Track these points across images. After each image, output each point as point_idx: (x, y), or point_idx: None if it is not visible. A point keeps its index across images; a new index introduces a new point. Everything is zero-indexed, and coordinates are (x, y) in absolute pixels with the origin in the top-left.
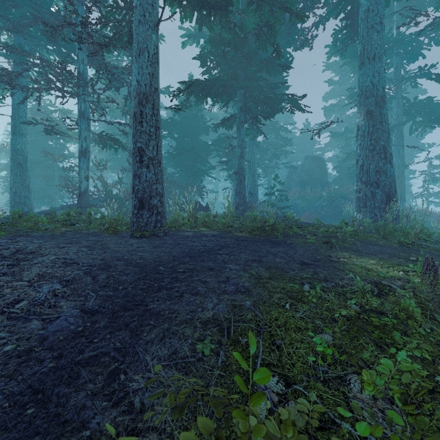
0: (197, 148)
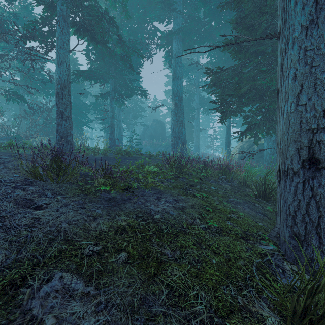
0: (79, 106)
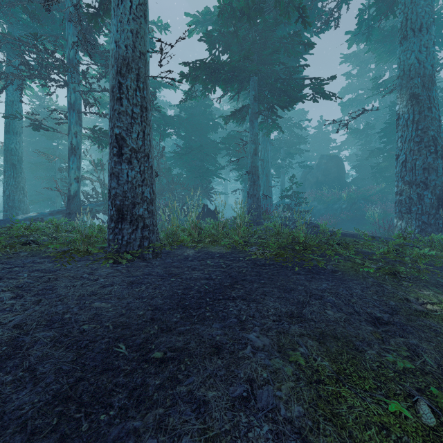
0: (205, 147)
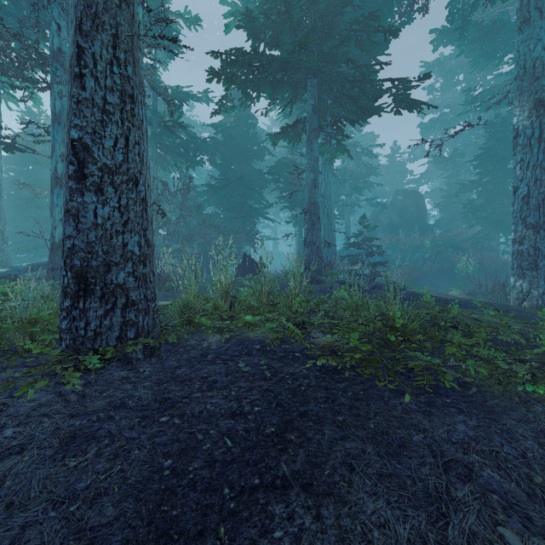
0: (248, 179)
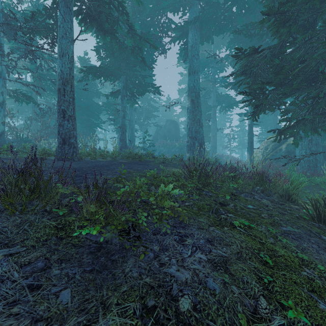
0: (91, 107)
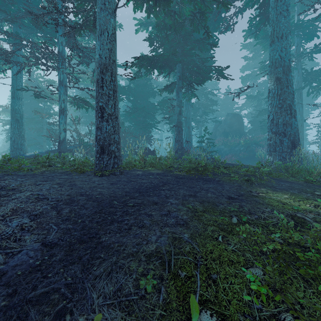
0: (147, 108)
